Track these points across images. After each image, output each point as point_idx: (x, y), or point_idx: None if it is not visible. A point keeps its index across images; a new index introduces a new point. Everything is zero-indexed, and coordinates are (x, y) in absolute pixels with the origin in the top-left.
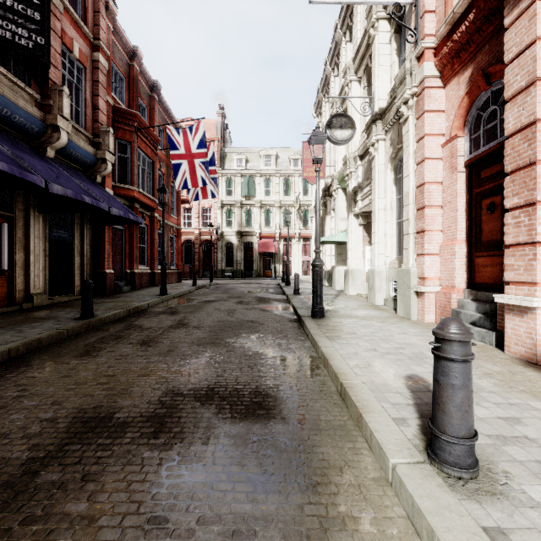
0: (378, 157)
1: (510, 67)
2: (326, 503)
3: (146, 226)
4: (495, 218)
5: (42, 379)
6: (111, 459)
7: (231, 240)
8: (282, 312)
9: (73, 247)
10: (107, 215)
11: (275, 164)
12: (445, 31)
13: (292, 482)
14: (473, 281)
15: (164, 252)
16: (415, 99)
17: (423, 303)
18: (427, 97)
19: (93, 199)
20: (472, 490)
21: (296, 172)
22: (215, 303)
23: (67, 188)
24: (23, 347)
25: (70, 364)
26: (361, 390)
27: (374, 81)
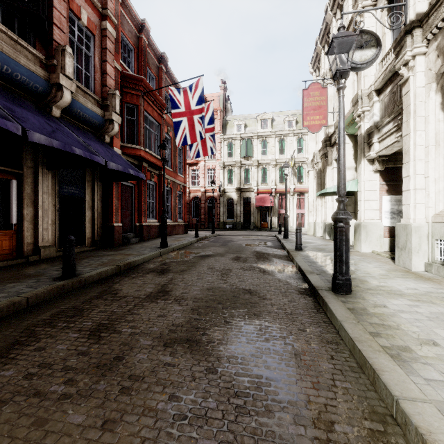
0: (414, 78)
1: None
2: None
3: (155, 184)
4: None
5: None
6: None
7: (231, 196)
8: (286, 275)
9: (85, 202)
10: (114, 172)
11: (271, 126)
12: None
13: None
14: None
15: (164, 206)
16: None
17: None
18: None
19: (86, 152)
20: None
21: (290, 132)
22: (210, 258)
23: (61, 141)
24: None
25: None
26: None
27: None
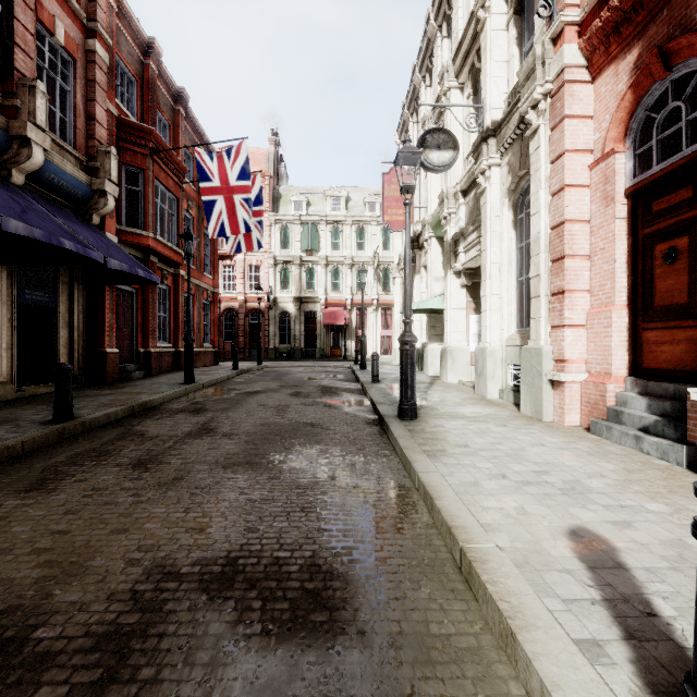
0: (490, 190)
1: None
2: None
3: (168, 288)
4: (678, 271)
5: None
6: None
7: (287, 308)
8: (356, 409)
9: (58, 315)
10: (108, 270)
11: (346, 208)
12: None
13: None
14: (640, 366)
15: (190, 323)
16: (549, 100)
17: (563, 397)
18: (568, 96)
19: (78, 245)
20: None
21: (373, 220)
22: (260, 395)
23: (38, 227)
24: None
25: (2, 508)
26: (500, 566)
27: (484, 83)
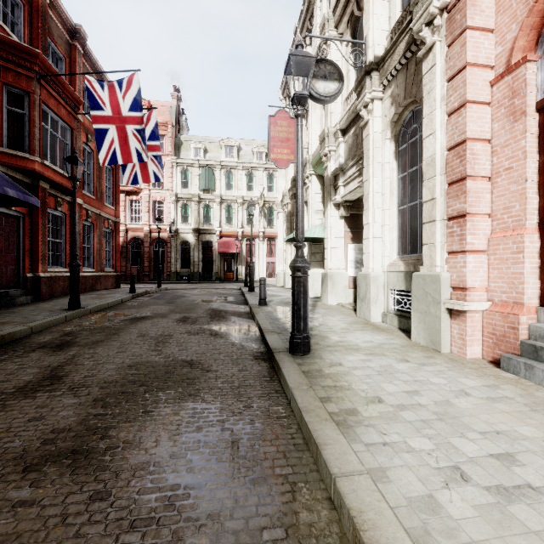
0: (373, 122)
1: None
2: None
3: (64, 215)
4: None
5: None
6: None
7: (187, 238)
8: (243, 337)
9: None
10: None
11: (238, 156)
12: None
13: None
14: None
15: (75, 248)
16: (445, 15)
17: (464, 327)
18: (470, 5)
19: None
20: None
21: (260, 166)
22: (145, 321)
23: None
24: None
25: None
26: None
27: (366, 21)
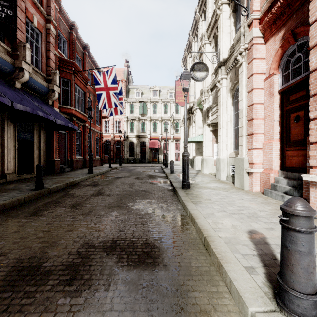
0: (222, 89)
1: (313, 25)
2: None
3: (80, 132)
4: (300, 125)
5: None
6: (32, 306)
7: (132, 140)
8: (163, 184)
9: (34, 144)
10: (55, 124)
11: (159, 95)
12: (267, 7)
13: None
14: (284, 166)
15: (91, 147)
16: (246, 51)
17: (252, 179)
18: (254, 50)
19: (44, 114)
20: None
21: (171, 100)
22: (122, 178)
23: (27, 106)
24: None
25: (21, 222)
26: (219, 243)
27: (219, 42)
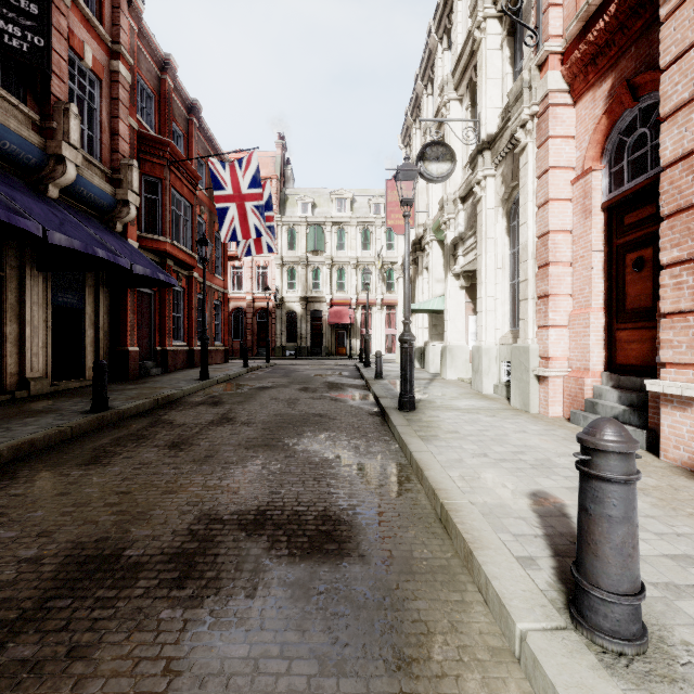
0: (485, 199)
1: (668, 73)
2: (426, 692)
3: (182, 290)
4: (644, 278)
5: (29, 497)
6: (112, 622)
7: (293, 308)
8: (360, 402)
9: (85, 316)
10: (130, 274)
11: (351, 210)
12: (577, 30)
13: (374, 657)
14: (614, 362)
15: (205, 323)
16: (536, 121)
17: (547, 390)
18: (552, 118)
19: (109, 253)
20: (640, 674)
21: (377, 221)
22: (271, 390)
23: (74, 238)
24: (8, 452)
25: (70, 476)
26: (469, 514)
27: (480, 99)
